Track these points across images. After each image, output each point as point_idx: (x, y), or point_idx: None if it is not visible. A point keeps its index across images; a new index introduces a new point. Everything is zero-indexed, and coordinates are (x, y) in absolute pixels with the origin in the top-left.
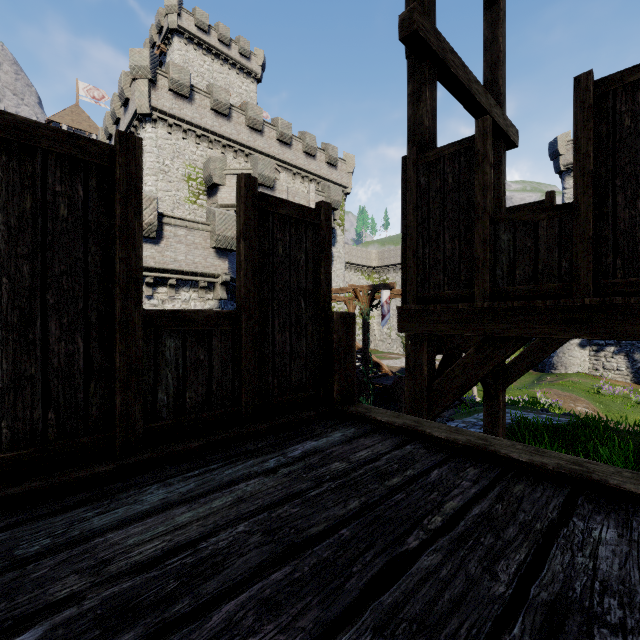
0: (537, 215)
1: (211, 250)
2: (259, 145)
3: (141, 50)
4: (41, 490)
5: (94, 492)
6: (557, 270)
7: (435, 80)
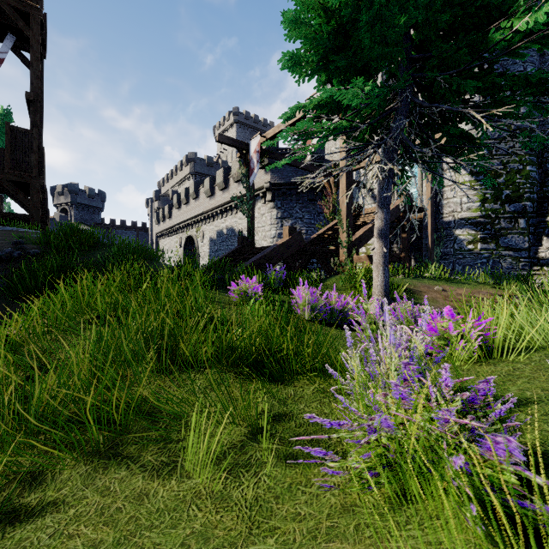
0: None
1: (263, 171)
2: None
3: None
4: None
5: None
6: None
7: None
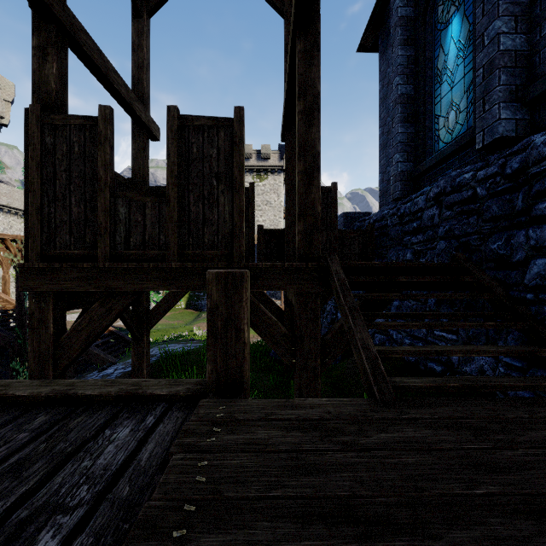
0: (145, 198)
1: None
2: None
3: None
4: None
5: None
6: (158, 241)
7: (65, 49)
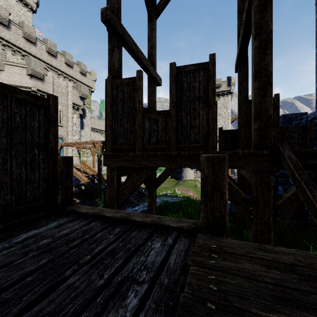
0: (158, 116)
1: None
2: (33, 51)
3: None
4: None
5: None
6: (165, 139)
7: (121, 46)
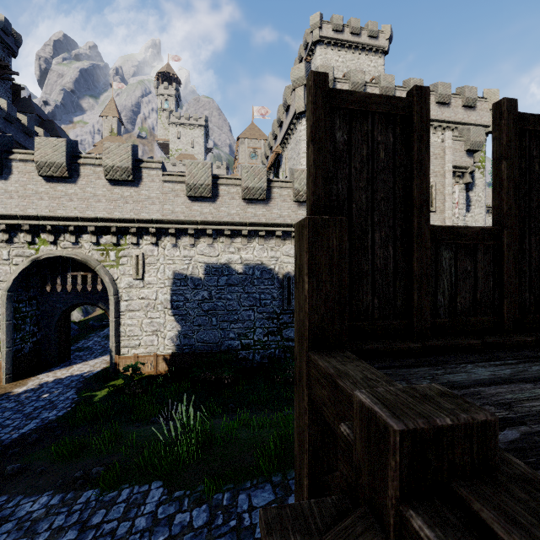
0: None
1: None
2: None
3: (299, 65)
4: (381, 351)
5: (417, 360)
6: None
7: None
